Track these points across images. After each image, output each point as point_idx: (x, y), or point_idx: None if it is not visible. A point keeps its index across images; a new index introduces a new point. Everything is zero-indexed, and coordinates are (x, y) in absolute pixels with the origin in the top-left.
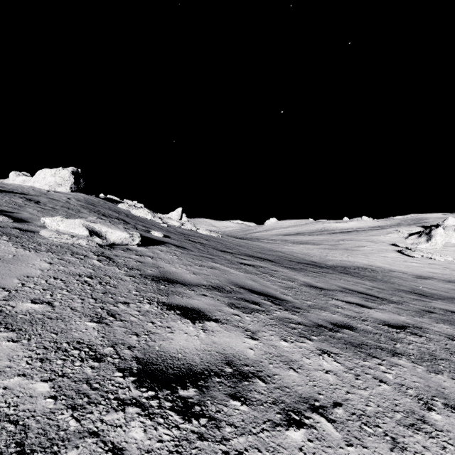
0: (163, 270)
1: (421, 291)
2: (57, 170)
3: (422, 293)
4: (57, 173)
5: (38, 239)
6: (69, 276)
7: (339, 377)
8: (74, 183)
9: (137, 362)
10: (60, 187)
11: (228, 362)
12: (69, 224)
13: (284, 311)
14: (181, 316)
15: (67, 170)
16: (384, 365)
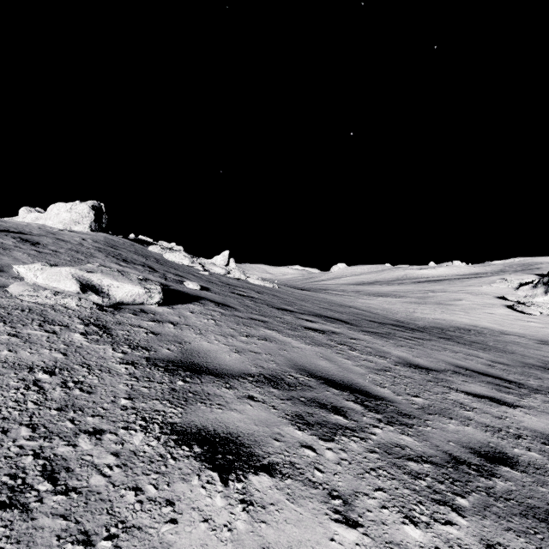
0: (189, 347)
1: None
2: (73, 204)
3: None
4: (73, 207)
5: None
6: (8, 371)
7: None
8: (94, 220)
9: None
10: (77, 225)
11: None
12: (51, 274)
13: (388, 425)
14: (202, 460)
15: (86, 205)
16: None
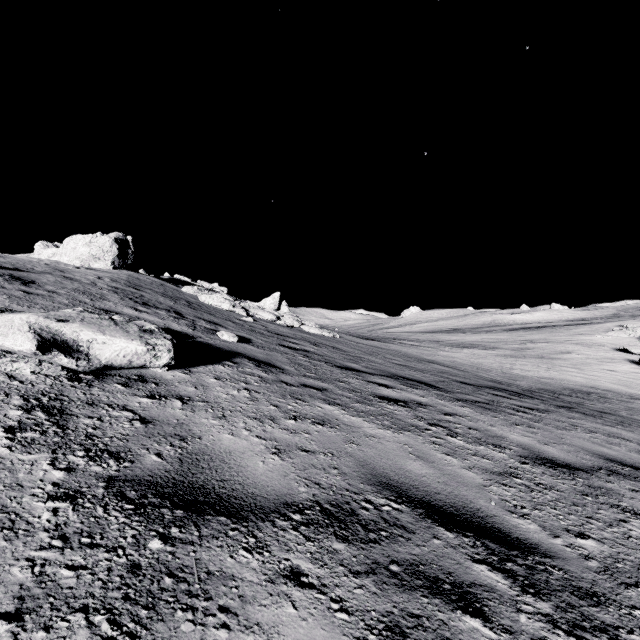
0: (196, 448)
1: None
2: (93, 236)
3: None
4: (93, 240)
5: None
6: None
7: None
8: (118, 255)
9: None
10: (98, 262)
11: None
12: None
13: (573, 637)
14: None
15: (108, 237)
16: None
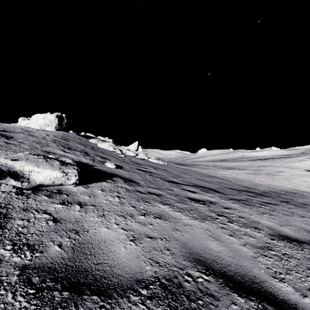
0: (84, 239)
1: None
2: (46, 114)
3: None
4: (46, 116)
5: None
6: None
7: None
8: (58, 124)
9: None
10: (48, 127)
11: None
12: None
13: None
14: None
15: (53, 115)
16: None
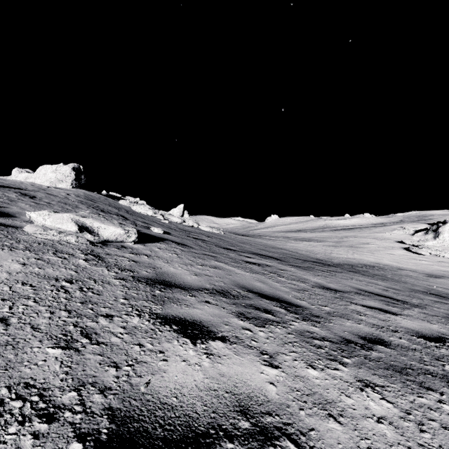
0: (160, 271)
1: (437, 292)
2: (58, 166)
3: (439, 293)
4: (58, 169)
5: (19, 236)
6: (43, 280)
7: (397, 428)
8: (75, 179)
9: (110, 419)
10: (61, 183)
11: (243, 409)
12: (56, 218)
13: (302, 321)
14: (179, 333)
15: (68, 167)
16: (446, 403)
